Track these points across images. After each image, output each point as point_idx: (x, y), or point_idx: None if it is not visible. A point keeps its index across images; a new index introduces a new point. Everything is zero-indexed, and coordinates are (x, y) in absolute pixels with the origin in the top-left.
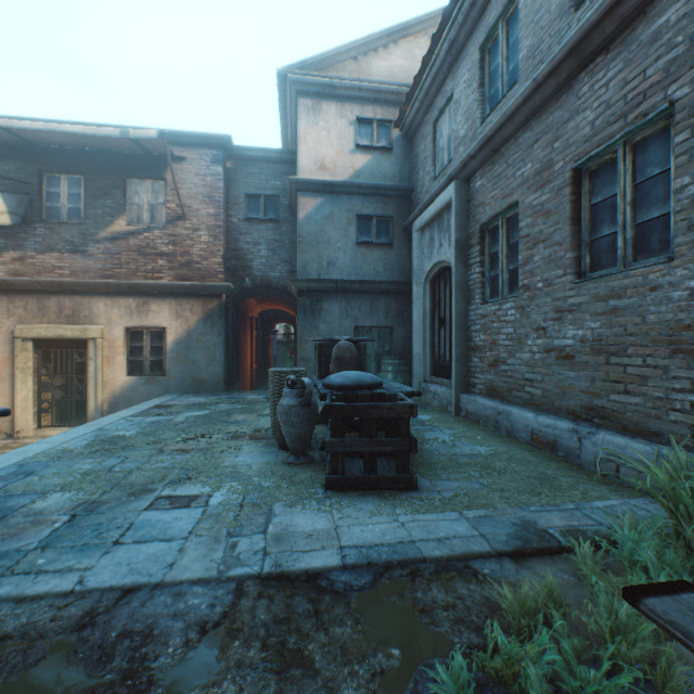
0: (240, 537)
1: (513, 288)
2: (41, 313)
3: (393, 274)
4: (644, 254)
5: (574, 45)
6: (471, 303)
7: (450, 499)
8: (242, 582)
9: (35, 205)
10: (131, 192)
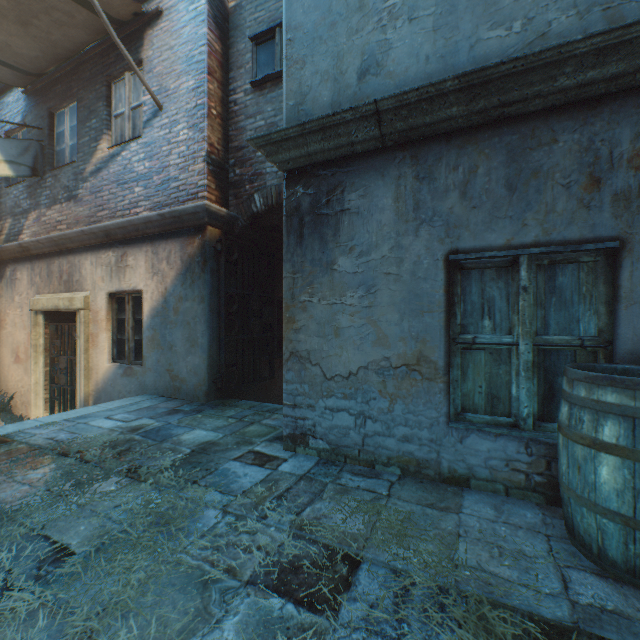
0: None
1: None
2: (50, 281)
3: (621, 17)
4: None
5: None
6: None
7: None
8: None
9: (46, 152)
10: (115, 100)
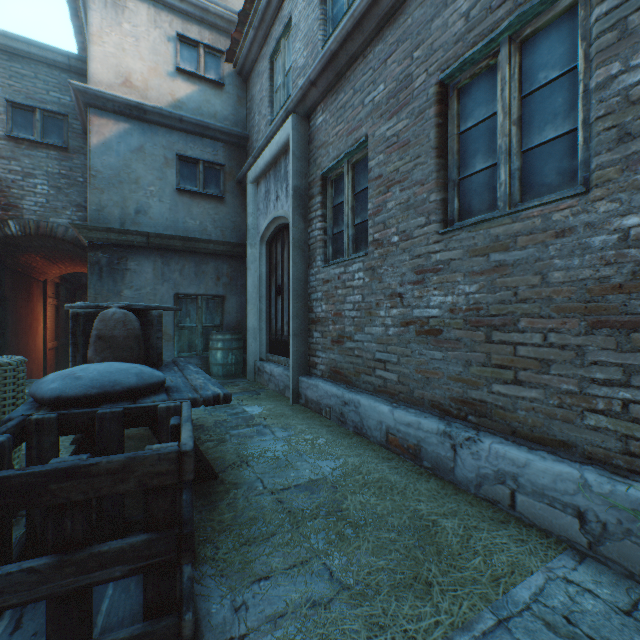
0: None
1: (360, 247)
2: None
3: (225, 234)
4: (535, 191)
5: None
6: (311, 265)
7: None
8: None
9: None
10: None
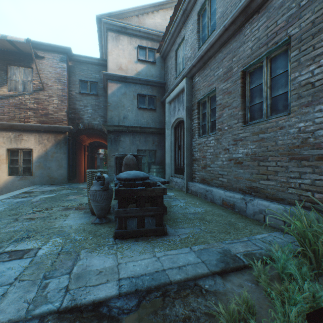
0: (51, 279)
1: (213, 130)
2: None
3: (156, 124)
4: (275, 112)
5: (243, 8)
6: (193, 137)
7: (185, 239)
8: (43, 318)
9: None
10: (11, 73)
